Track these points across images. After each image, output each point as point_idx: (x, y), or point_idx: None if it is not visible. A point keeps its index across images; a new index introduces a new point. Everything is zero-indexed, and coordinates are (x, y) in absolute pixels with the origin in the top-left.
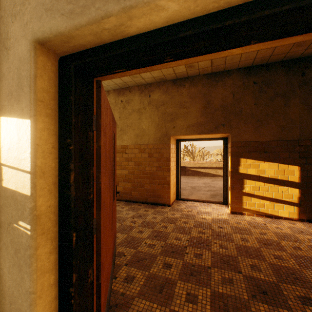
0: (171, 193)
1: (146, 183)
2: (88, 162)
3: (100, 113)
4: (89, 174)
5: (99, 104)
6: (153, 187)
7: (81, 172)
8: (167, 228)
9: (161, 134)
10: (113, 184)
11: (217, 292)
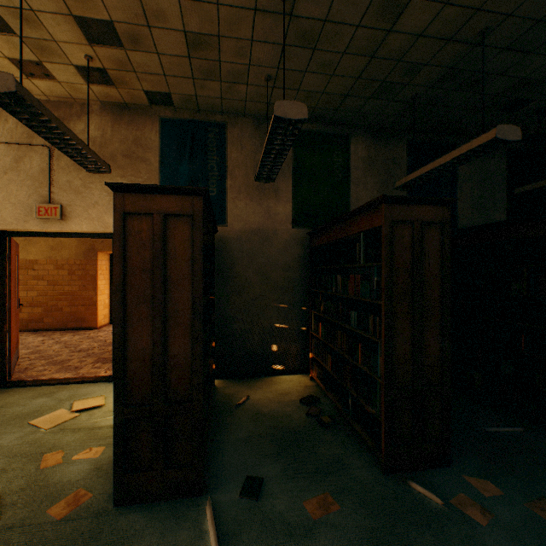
0: (100, 315)
1: (66, 305)
2: (5, 276)
3: (11, 253)
4: (6, 282)
5: (11, 248)
6: (76, 310)
7: (2, 280)
8: (84, 342)
9: (86, 249)
10: (17, 296)
11: (103, 358)
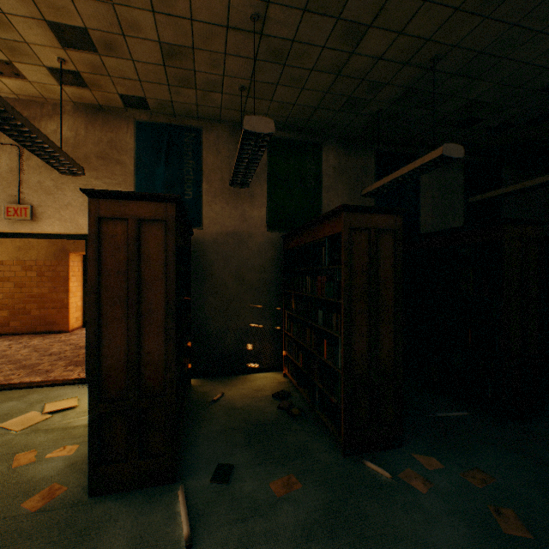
0: (71, 317)
1: (35, 308)
2: None
3: None
4: None
5: None
6: (46, 313)
7: None
8: (54, 345)
9: (57, 249)
10: None
11: (76, 361)
